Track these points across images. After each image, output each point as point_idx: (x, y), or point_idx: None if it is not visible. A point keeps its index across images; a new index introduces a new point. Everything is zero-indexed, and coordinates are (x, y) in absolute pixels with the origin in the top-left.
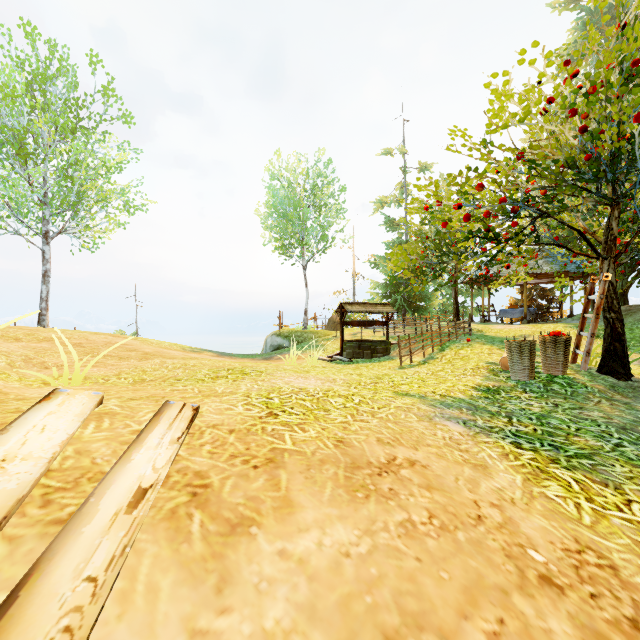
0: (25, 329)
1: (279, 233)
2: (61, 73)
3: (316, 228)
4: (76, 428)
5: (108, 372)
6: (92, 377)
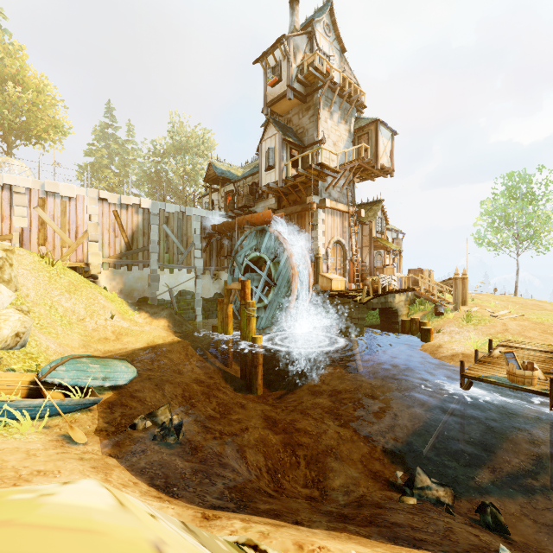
0: (506, 297)
1: None
2: (523, 184)
3: None
4: (505, 313)
5: (523, 312)
6: (518, 312)
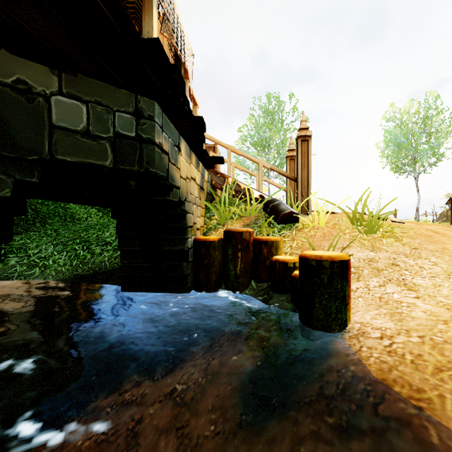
0: None
1: (394, 158)
2: (278, 108)
3: (427, 149)
4: None
5: None
6: None
